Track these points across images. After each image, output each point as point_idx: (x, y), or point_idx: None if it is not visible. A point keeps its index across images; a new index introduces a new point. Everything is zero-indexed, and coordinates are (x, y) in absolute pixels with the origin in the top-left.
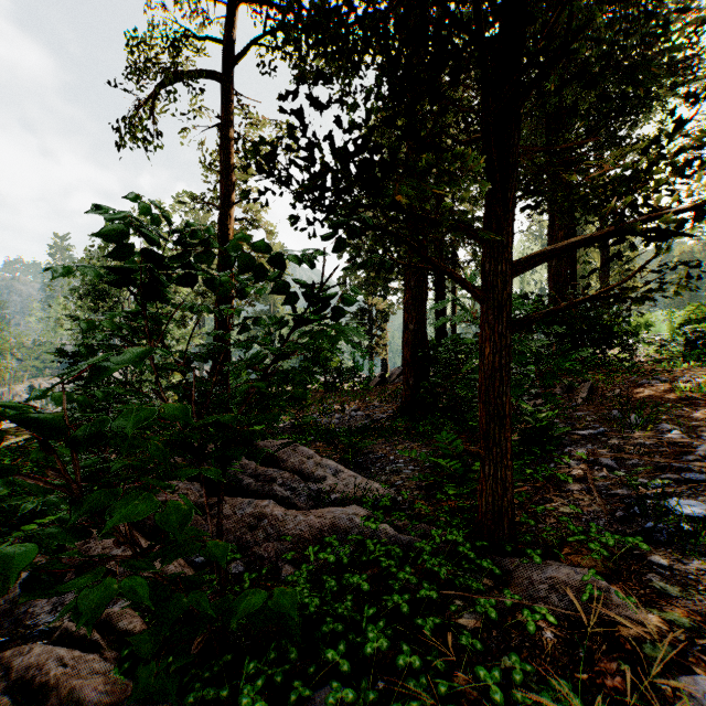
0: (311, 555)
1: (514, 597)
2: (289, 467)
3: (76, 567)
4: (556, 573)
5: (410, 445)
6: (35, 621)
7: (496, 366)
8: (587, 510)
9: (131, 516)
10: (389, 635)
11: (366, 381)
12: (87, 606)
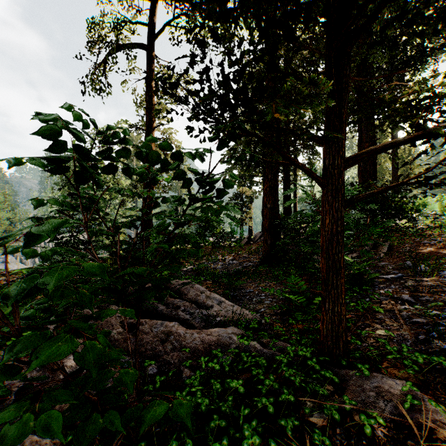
0: (203, 363)
1: (352, 402)
2: (189, 298)
3: (19, 389)
4: (381, 383)
5: (269, 283)
6: None
7: (334, 232)
8: (396, 333)
9: (56, 354)
10: (260, 432)
11: (239, 241)
12: (10, 438)
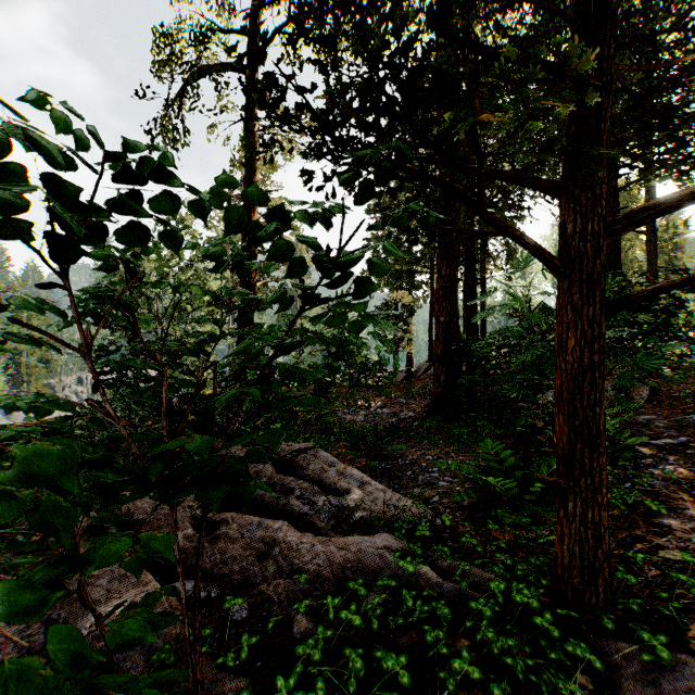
0: (330, 610)
1: None
2: (309, 475)
3: None
4: None
5: (444, 449)
6: None
7: (586, 364)
8: None
9: None
10: None
11: (392, 376)
12: None
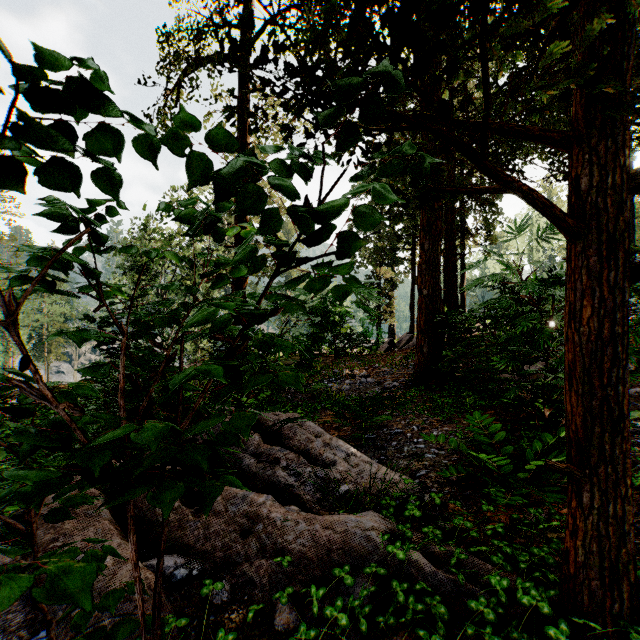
0: (314, 602)
1: None
2: (295, 445)
3: None
4: None
5: (428, 419)
6: None
7: (605, 337)
8: None
9: None
10: None
11: (375, 346)
12: None
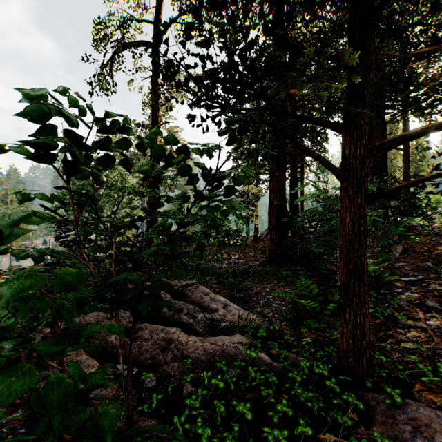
0: (205, 379)
1: (384, 441)
2: (192, 300)
3: None
4: (417, 414)
5: (276, 284)
6: (1, 421)
7: (356, 232)
8: (425, 346)
9: None
10: None
11: (245, 239)
12: None
